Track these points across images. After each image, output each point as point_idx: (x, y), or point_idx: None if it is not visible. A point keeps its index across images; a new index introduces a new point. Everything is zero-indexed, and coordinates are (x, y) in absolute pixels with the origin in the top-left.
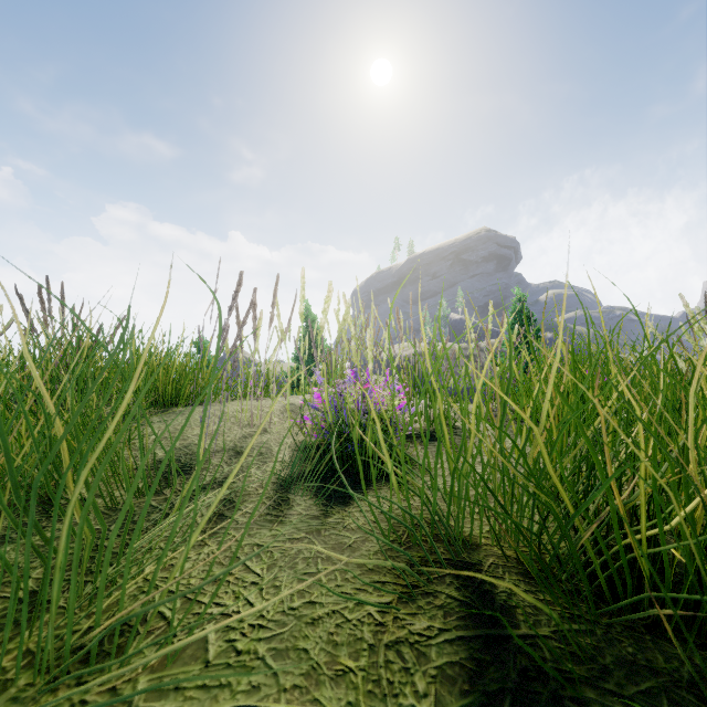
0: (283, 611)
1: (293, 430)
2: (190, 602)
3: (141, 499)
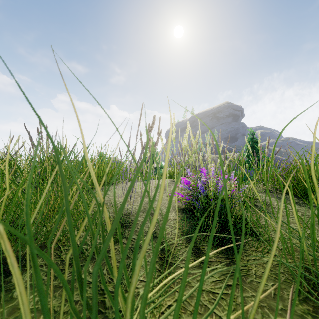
0: None
1: (168, 199)
2: None
3: None
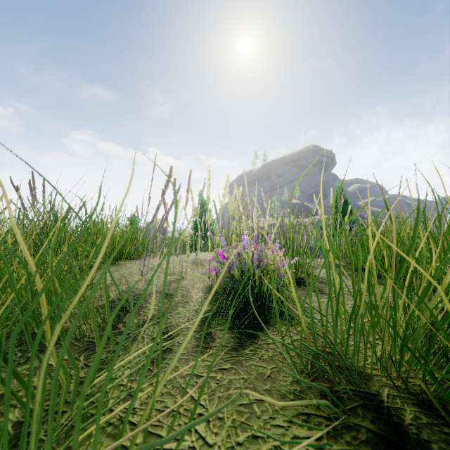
0: (231, 446)
1: (201, 277)
2: (150, 435)
3: (102, 333)
